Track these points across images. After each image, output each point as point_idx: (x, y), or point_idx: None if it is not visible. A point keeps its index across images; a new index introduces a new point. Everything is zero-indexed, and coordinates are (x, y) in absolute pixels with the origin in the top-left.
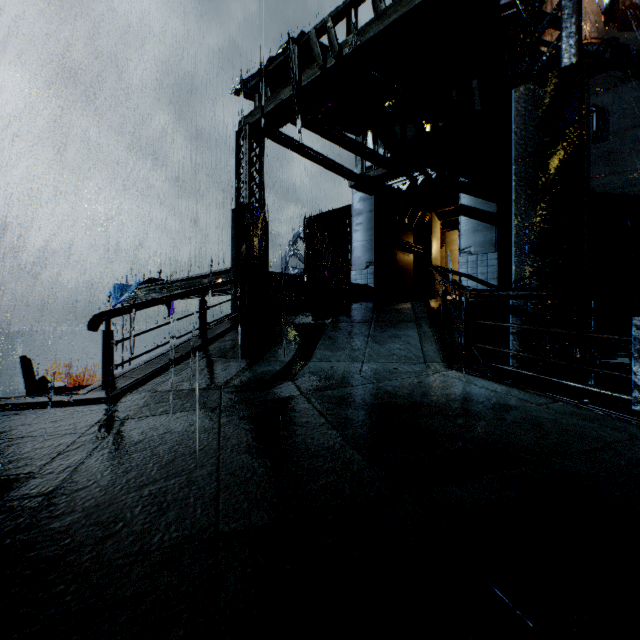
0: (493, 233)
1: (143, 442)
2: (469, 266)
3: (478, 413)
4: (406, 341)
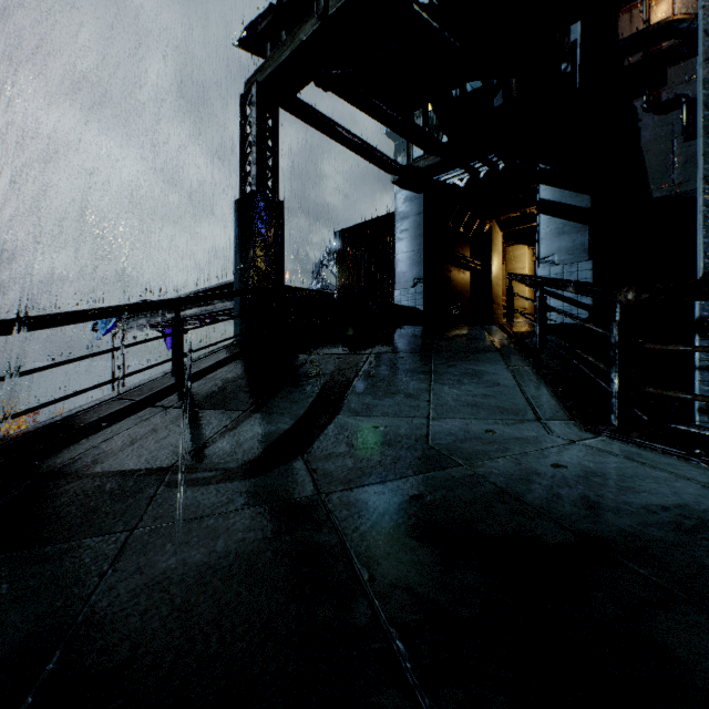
0: (586, 235)
1: None
2: None
3: None
4: (493, 381)
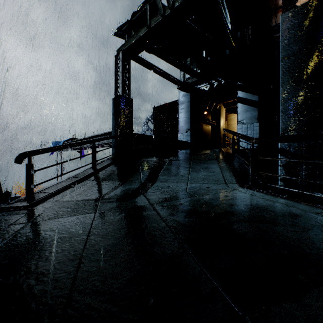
0: (256, 112)
1: (30, 243)
2: (243, 130)
3: (274, 220)
4: (212, 170)
